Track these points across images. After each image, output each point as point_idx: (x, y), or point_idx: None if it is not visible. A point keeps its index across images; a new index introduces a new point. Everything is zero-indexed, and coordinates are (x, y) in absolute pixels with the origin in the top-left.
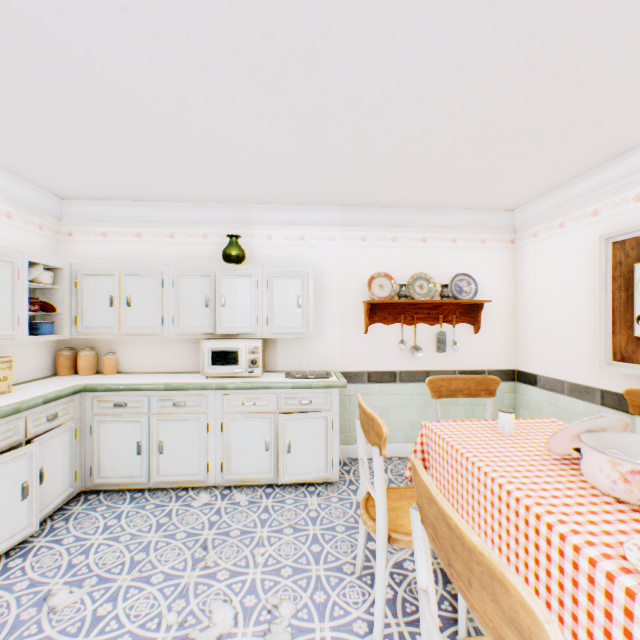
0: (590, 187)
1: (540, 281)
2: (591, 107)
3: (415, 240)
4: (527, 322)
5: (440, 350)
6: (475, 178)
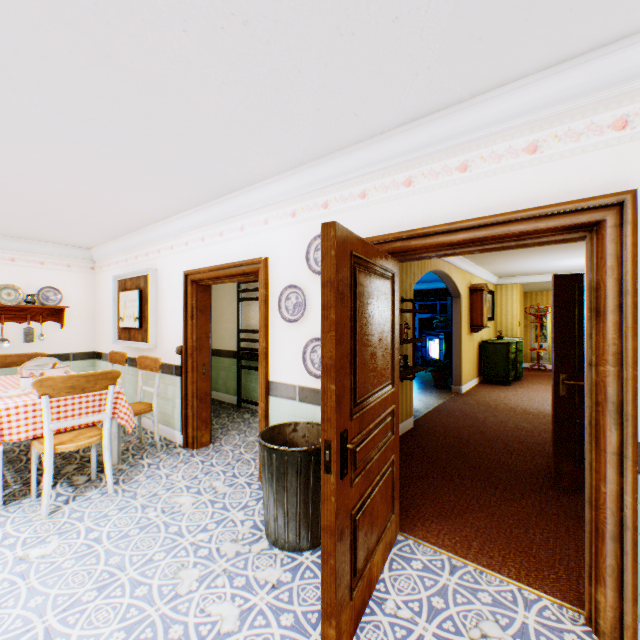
0: (115, 249)
1: (104, 296)
2: (71, 220)
3: (5, 259)
4: (100, 321)
5: (29, 341)
6: (37, 230)
